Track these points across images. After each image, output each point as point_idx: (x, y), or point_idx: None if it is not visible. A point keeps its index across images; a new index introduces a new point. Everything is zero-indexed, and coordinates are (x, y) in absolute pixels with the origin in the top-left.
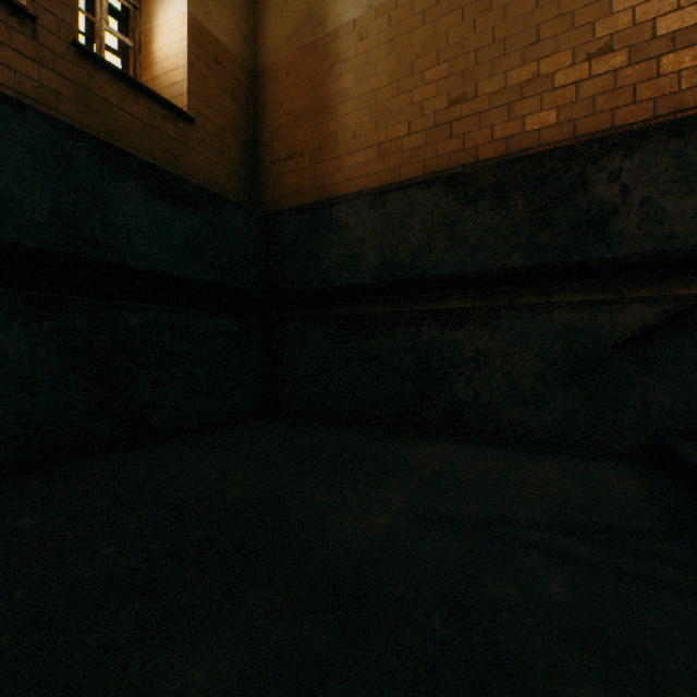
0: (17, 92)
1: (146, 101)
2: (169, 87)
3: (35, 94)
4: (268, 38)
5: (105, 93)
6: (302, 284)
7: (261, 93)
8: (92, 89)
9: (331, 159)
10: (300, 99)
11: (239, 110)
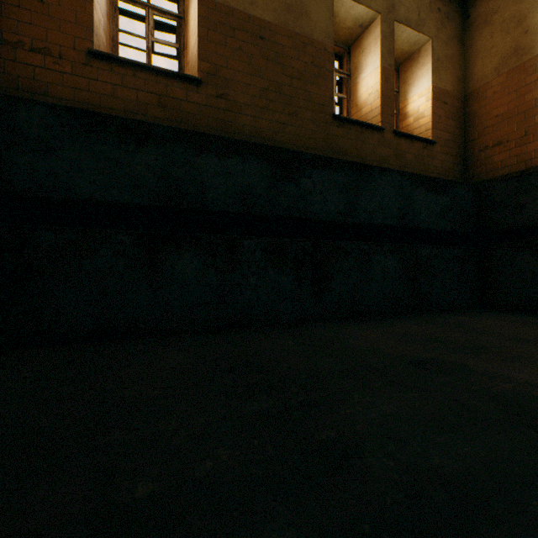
0: (378, 162)
1: (415, 143)
2: (417, 128)
3: (382, 160)
4: (475, 73)
5: (402, 148)
6: (509, 225)
7: (470, 108)
8: (398, 149)
9: (536, 140)
10: (505, 106)
11: (455, 124)
